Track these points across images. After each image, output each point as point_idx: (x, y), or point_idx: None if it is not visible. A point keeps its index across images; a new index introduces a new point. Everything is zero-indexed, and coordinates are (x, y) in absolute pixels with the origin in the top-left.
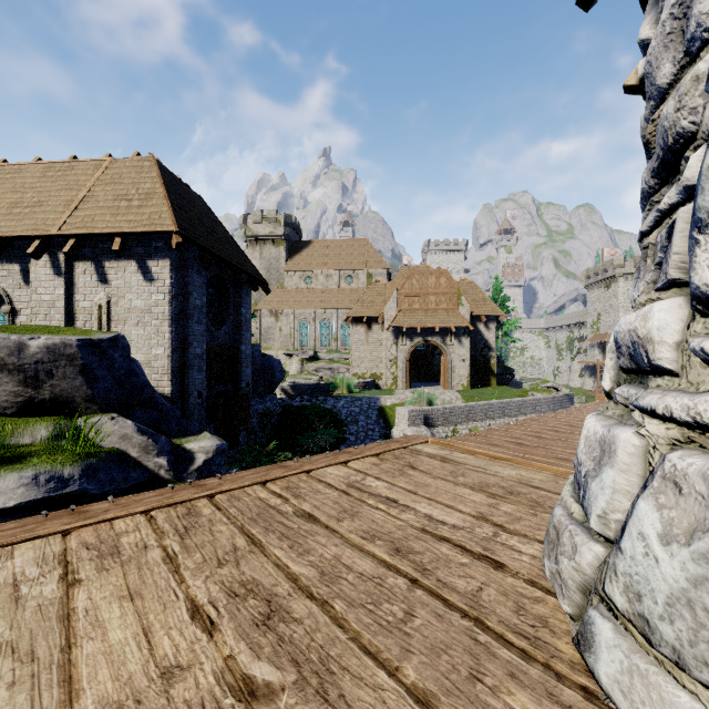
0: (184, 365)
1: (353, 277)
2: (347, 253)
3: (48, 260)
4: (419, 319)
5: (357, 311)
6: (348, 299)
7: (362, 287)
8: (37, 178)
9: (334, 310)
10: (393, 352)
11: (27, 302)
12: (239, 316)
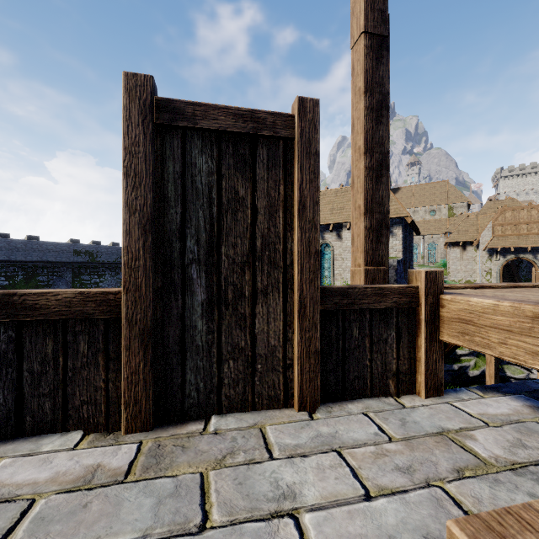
0: (404, 270)
1: (436, 211)
2: (430, 193)
3: (349, 230)
4: (511, 242)
5: (454, 238)
6: (432, 228)
7: (444, 218)
8: (334, 197)
9: (421, 236)
10: (488, 266)
11: (339, 246)
12: (410, 247)
